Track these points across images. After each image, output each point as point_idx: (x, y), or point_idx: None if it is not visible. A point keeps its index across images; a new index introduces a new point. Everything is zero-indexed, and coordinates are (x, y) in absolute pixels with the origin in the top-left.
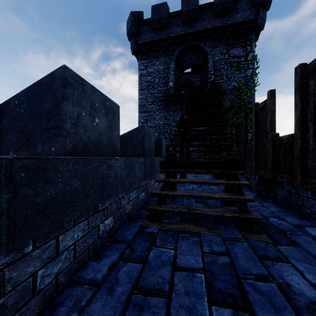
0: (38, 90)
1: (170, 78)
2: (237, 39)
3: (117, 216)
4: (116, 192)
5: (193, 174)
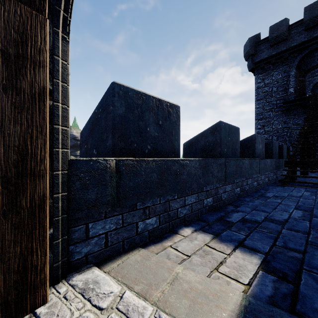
0: (246, 141)
1: (290, 84)
2: None
3: (268, 179)
4: (268, 171)
5: (317, 173)
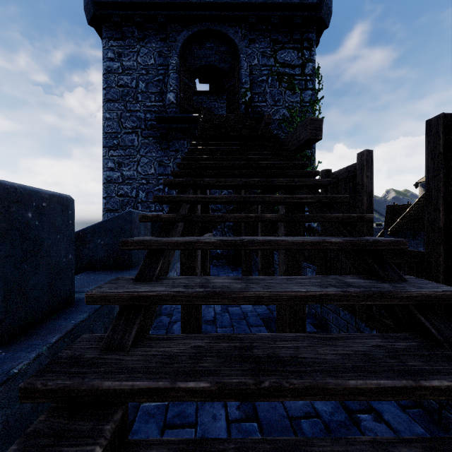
0: None
1: (170, 85)
2: (289, 34)
3: None
4: None
5: None
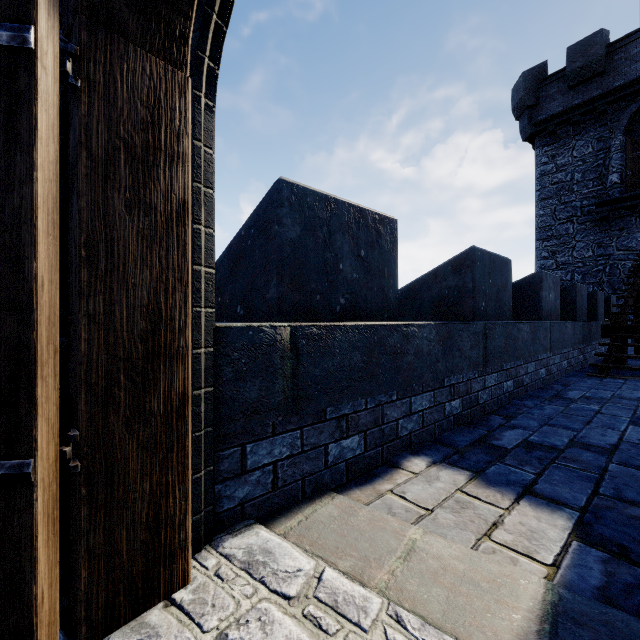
0: (522, 285)
1: (612, 167)
2: None
3: (568, 363)
4: (568, 346)
5: None
